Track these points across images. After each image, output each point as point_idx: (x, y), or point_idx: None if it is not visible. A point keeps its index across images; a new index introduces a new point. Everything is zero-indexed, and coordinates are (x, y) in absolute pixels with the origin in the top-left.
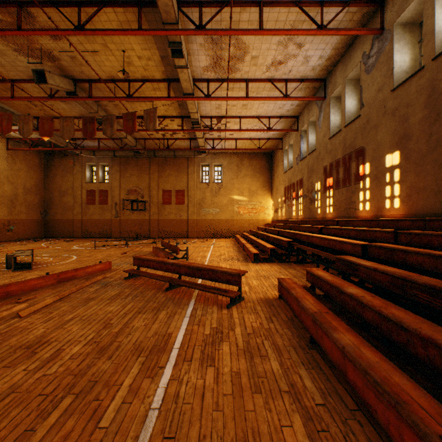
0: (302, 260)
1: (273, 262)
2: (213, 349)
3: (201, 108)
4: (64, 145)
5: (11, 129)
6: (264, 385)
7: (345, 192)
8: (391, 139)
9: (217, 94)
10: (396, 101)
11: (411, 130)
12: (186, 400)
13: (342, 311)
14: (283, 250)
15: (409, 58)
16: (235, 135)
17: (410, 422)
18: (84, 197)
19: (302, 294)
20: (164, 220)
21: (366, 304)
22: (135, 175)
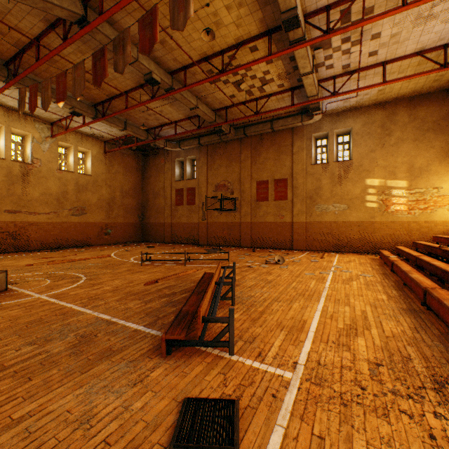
0: None
1: None
2: None
3: None
4: (144, 137)
5: (37, 104)
6: None
7: None
8: None
9: None
10: None
11: None
12: None
13: None
14: None
15: None
16: (383, 51)
17: None
18: (173, 197)
19: None
20: (258, 223)
21: None
22: (223, 166)
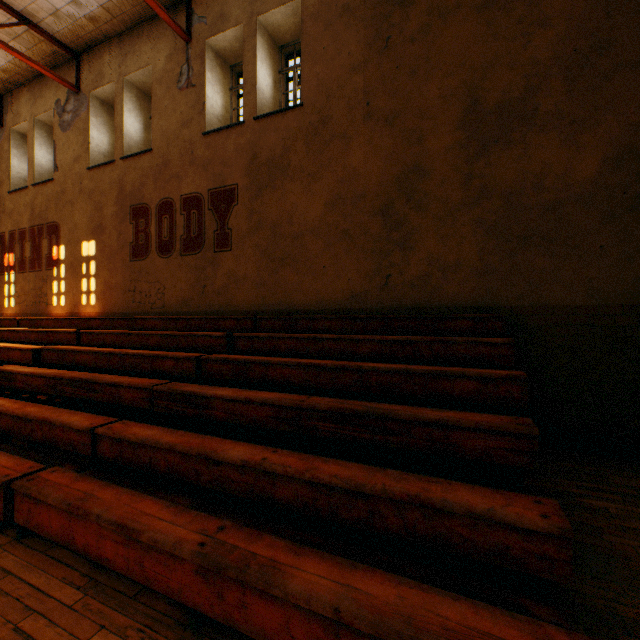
0: None
1: None
2: None
3: None
4: None
5: None
6: None
7: (35, 279)
8: (88, 224)
9: None
10: (93, 183)
11: (106, 222)
12: None
13: None
14: None
15: (109, 141)
16: None
17: None
18: None
19: None
20: None
21: (2, 412)
22: None
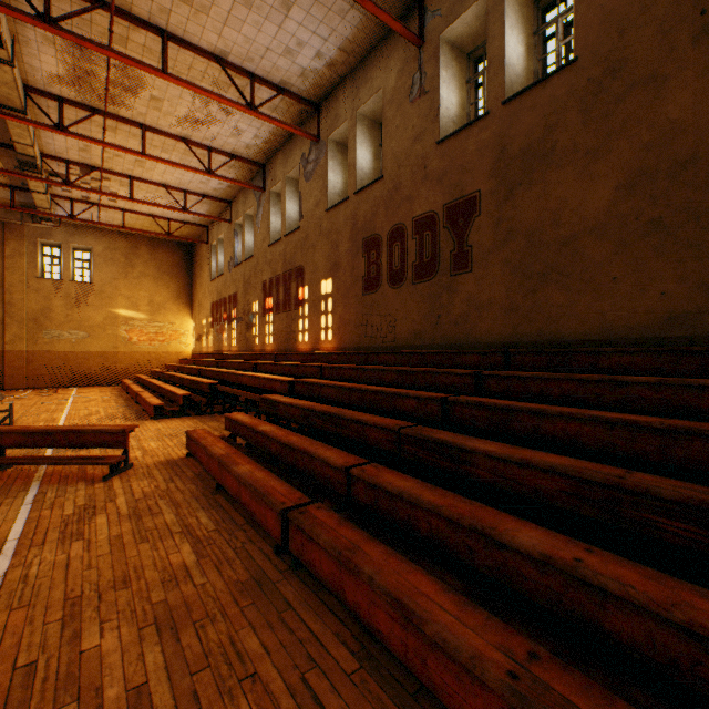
0: (231, 408)
1: (189, 415)
2: (82, 525)
3: (43, 139)
4: None
5: None
6: (153, 535)
7: (286, 318)
8: (326, 264)
9: (82, 128)
10: (330, 224)
11: (341, 259)
12: (43, 575)
13: (262, 455)
14: (205, 397)
15: (342, 180)
16: (123, 203)
17: (269, 502)
18: None
19: (213, 442)
20: None
21: (272, 437)
22: None
